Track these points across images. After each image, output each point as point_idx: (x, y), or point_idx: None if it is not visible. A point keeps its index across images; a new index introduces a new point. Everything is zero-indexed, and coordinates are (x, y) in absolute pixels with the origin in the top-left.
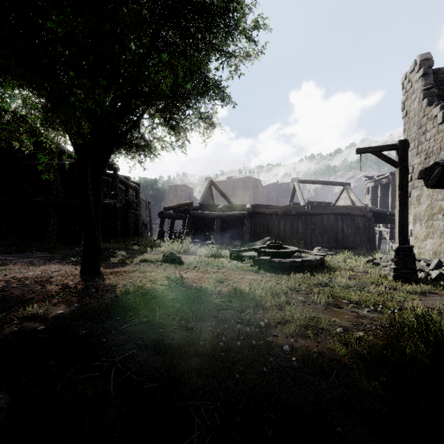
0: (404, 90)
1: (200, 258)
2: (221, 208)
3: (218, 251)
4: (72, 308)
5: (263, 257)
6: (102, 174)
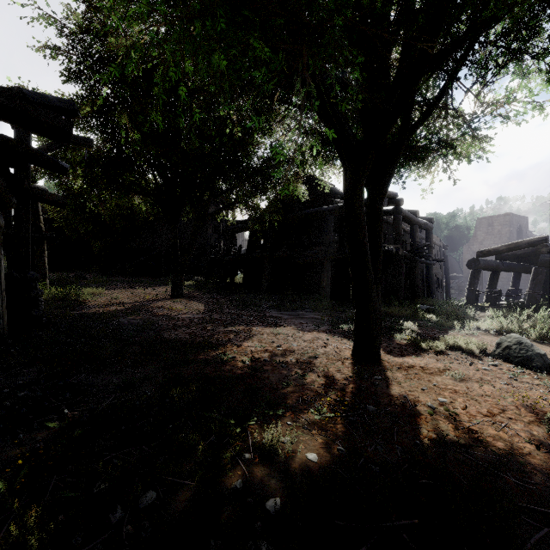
0: None
1: None
2: None
3: None
4: (332, 452)
5: None
6: (383, 199)
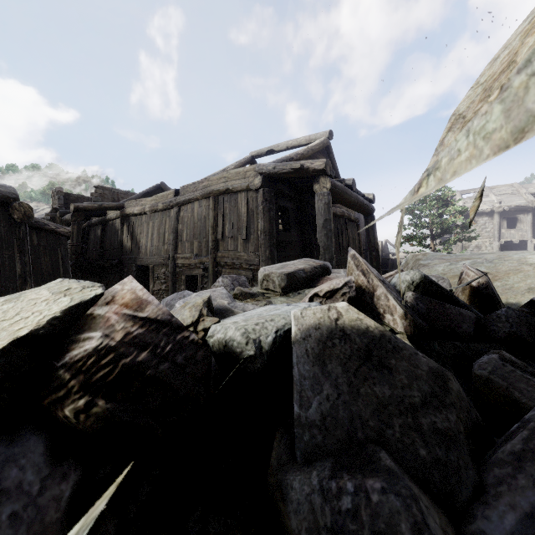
0: (52, 199)
1: None
2: None
3: None
4: None
5: None
6: None
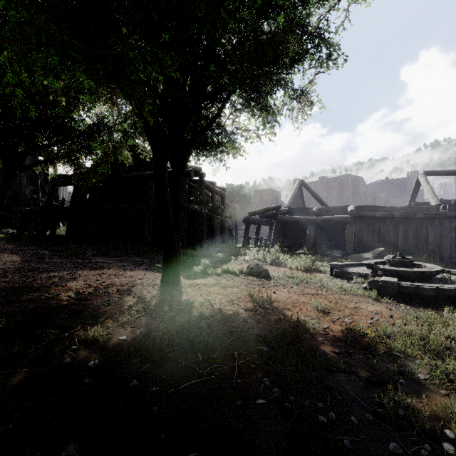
0: None
1: (290, 271)
2: (315, 211)
3: (314, 264)
4: (137, 333)
5: (386, 277)
6: (182, 175)
